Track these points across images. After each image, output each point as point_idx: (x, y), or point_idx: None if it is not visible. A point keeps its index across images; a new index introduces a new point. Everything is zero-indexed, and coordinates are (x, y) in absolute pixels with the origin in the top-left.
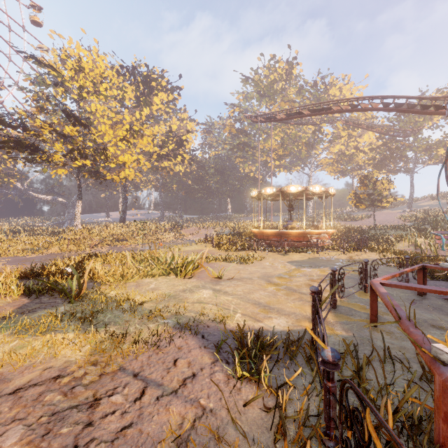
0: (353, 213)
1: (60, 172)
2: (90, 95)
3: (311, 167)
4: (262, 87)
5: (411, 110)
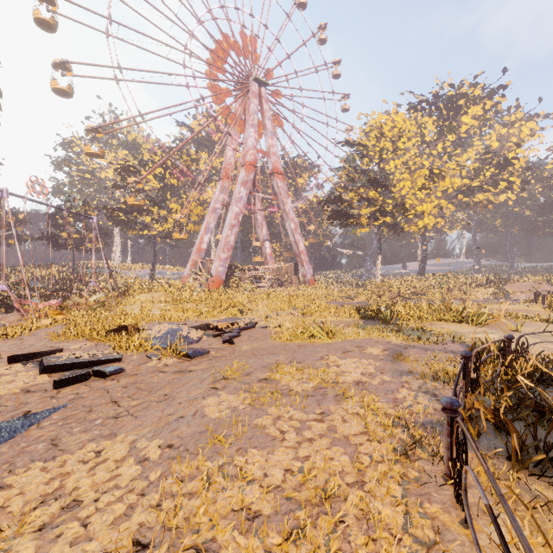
0: None
1: (363, 230)
2: (389, 155)
3: None
4: None
5: None
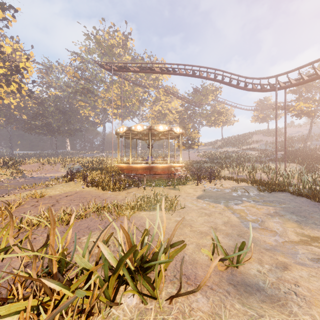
0: (166, 153)
1: None
2: None
3: (140, 118)
4: (103, 47)
5: (230, 83)
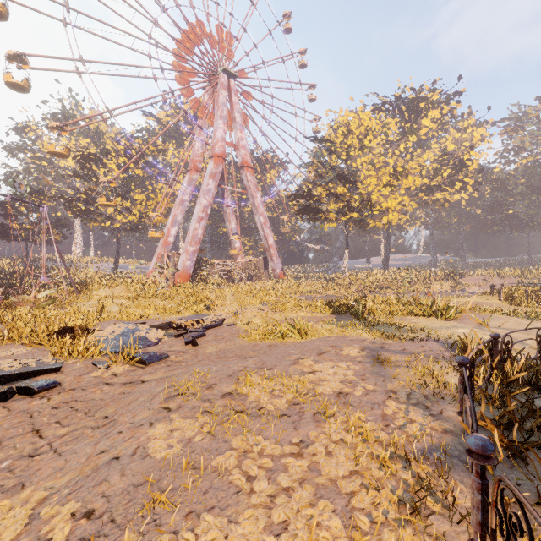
0: None
1: (331, 225)
2: (356, 152)
3: None
4: None
5: None
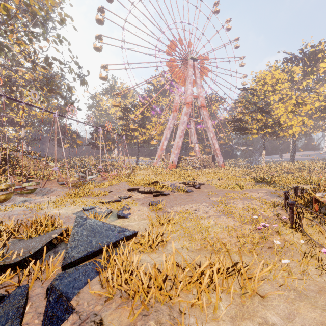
0: None
1: (254, 136)
2: (270, 93)
3: None
4: None
5: None
